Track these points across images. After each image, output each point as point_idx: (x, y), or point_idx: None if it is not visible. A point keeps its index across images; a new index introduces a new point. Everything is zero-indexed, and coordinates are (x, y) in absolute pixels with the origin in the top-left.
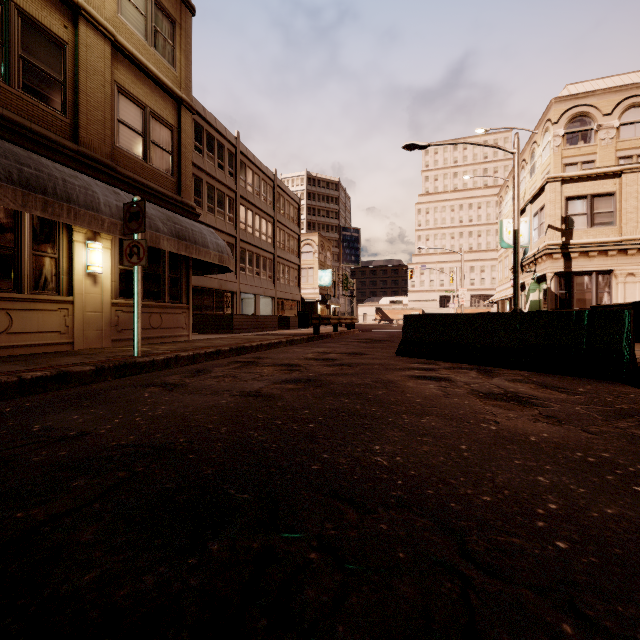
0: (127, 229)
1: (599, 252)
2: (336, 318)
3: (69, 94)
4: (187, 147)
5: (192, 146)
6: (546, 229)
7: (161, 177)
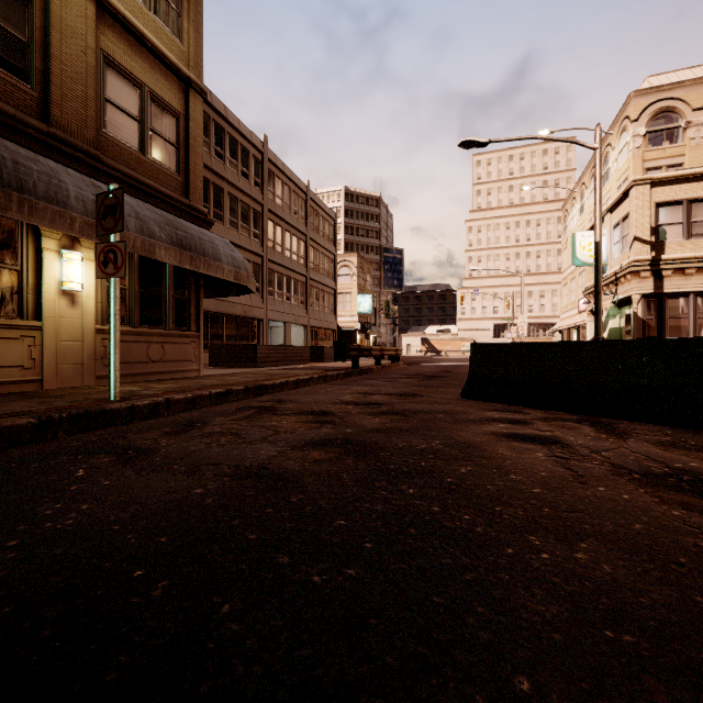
0: (101, 228)
1: (698, 269)
2: (378, 349)
3: (37, 60)
4: (197, 139)
5: (211, 150)
6: (631, 242)
7: (163, 174)
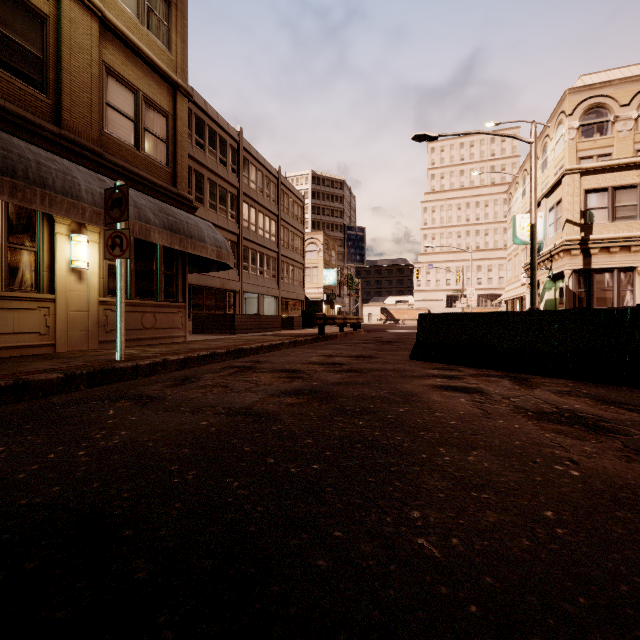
0: (109, 218)
1: (621, 248)
2: (342, 318)
3: (50, 72)
4: (183, 136)
5: (193, 141)
6: (564, 224)
7: (155, 167)
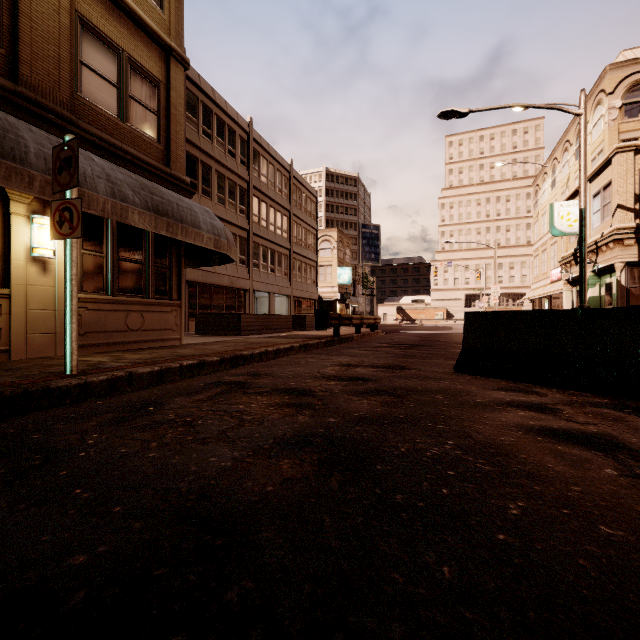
0: (57, 184)
1: None
2: (358, 318)
3: (4, 16)
4: (178, 109)
5: (200, 130)
6: (614, 210)
7: (143, 142)
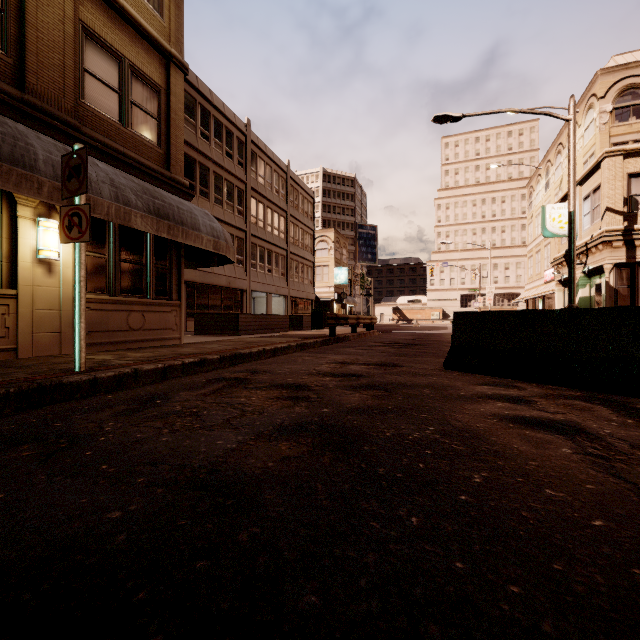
0: (66, 191)
1: None
2: (354, 318)
3: (12, 26)
4: (178, 113)
5: (198, 132)
6: (603, 213)
7: (144, 146)
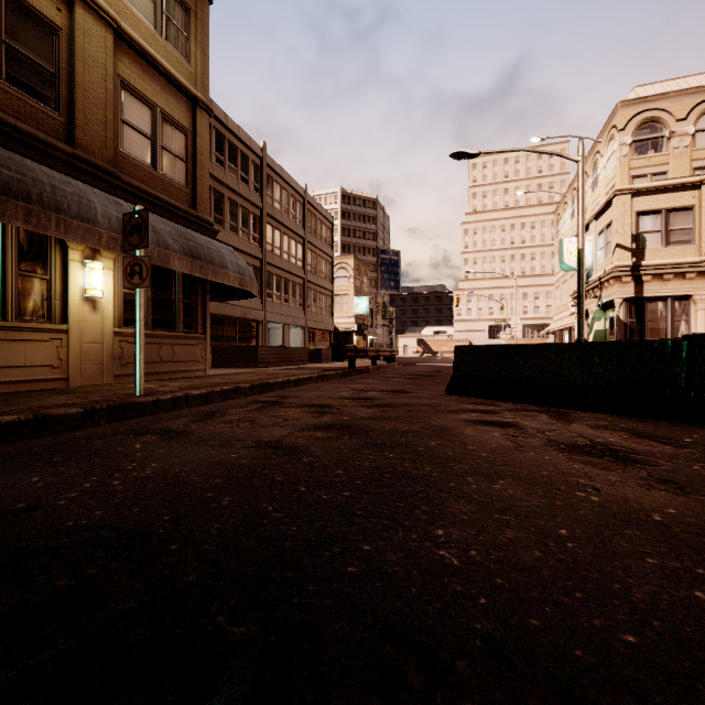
0: (127, 244)
1: (675, 275)
2: (374, 350)
3: (63, 88)
4: (204, 154)
5: (212, 157)
6: (614, 249)
7: (173, 188)
